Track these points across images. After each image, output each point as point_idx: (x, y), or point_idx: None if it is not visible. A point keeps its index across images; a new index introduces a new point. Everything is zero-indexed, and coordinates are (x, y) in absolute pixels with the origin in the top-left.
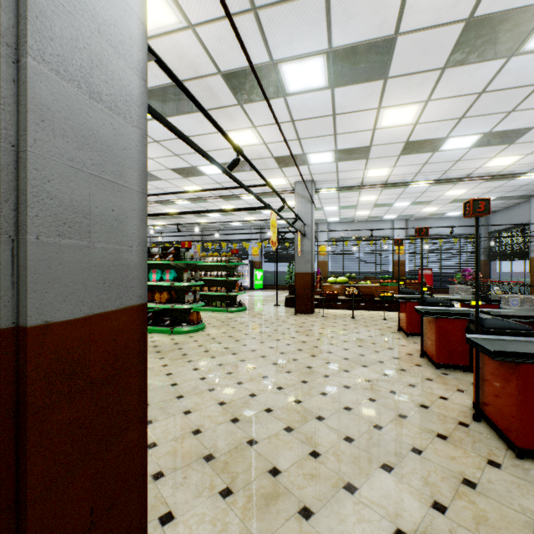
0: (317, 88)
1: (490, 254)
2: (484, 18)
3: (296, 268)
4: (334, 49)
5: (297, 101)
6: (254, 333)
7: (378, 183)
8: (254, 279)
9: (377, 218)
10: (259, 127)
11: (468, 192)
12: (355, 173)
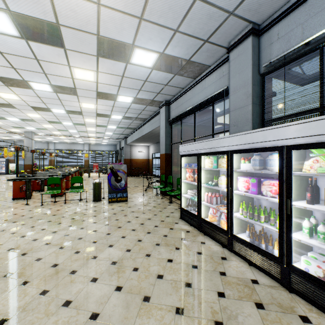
0: (19, 120)
1: (116, 158)
2: (50, 121)
3: (25, 162)
4: (19, 118)
5: (14, 121)
6: (1, 183)
7: (61, 135)
8: (10, 169)
9: (76, 142)
10: (2, 122)
11: (97, 139)
12: (48, 132)
